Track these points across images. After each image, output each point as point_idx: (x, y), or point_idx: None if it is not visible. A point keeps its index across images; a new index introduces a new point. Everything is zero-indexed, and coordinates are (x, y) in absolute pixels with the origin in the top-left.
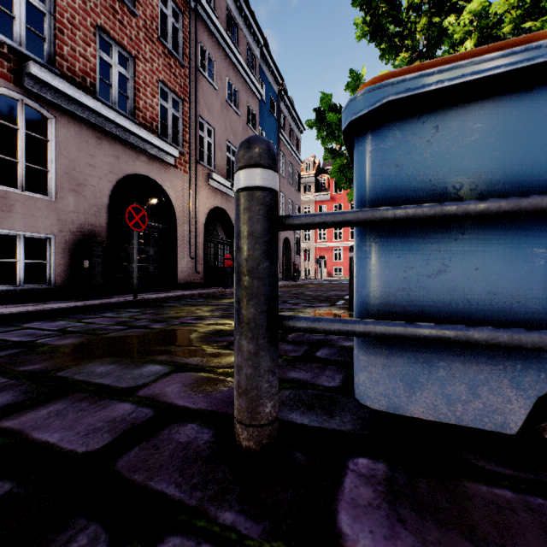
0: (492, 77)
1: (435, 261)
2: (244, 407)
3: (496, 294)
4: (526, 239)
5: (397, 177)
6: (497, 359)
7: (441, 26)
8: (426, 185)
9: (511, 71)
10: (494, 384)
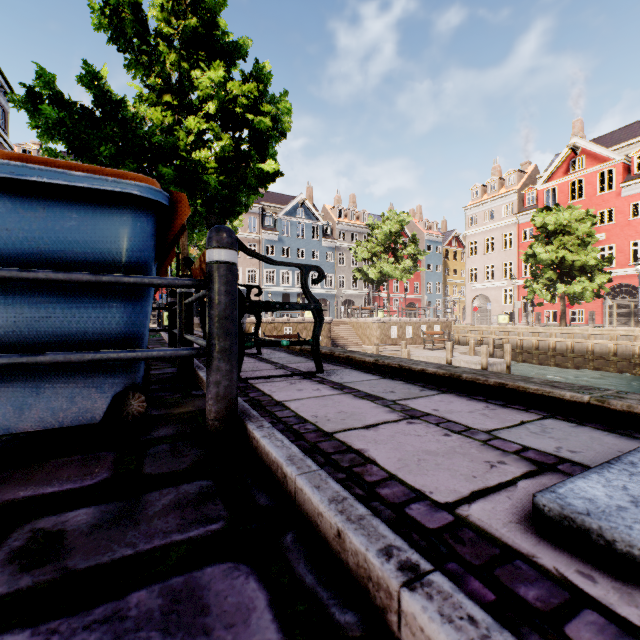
0: (81, 188)
1: (43, 309)
2: None
3: (88, 332)
4: (107, 297)
5: (9, 239)
6: (89, 376)
7: (190, 74)
8: (36, 250)
9: (92, 188)
10: (87, 393)
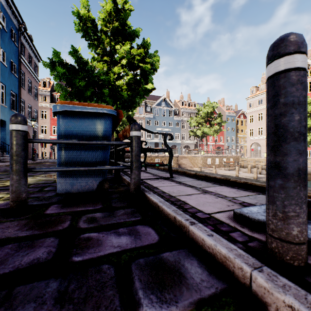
0: (90, 112)
1: (78, 152)
2: (15, 196)
3: (91, 160)
4: (97, 148)
5: (69, 130)
6: (92, 175)
7: (115, 47)
8: (76, 133)
9: (93, 112)
10: (91, 181)
